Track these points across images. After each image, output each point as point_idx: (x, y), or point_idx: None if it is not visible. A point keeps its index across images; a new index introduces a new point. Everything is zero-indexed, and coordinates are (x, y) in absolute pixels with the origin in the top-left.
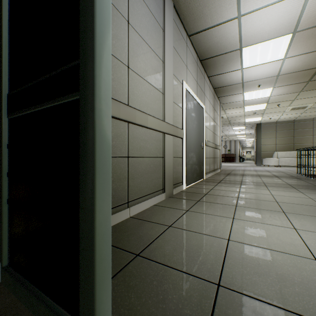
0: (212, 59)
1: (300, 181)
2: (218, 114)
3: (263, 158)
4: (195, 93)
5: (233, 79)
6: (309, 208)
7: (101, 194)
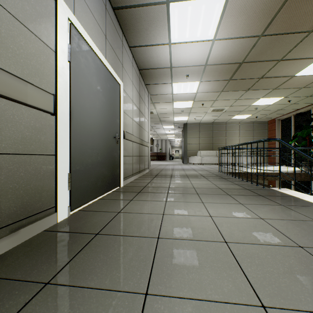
0: (131, 12)
1: (228, 183)
2: (146, 105)
3: (190, 157)
4: (101, 50)
5: (161, 59)
6: (287, 258)
7: None
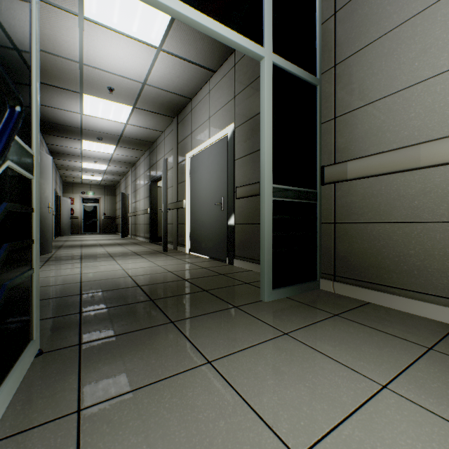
0: None
1: None
2: None
3: None
4: None
5: None
6: None
7: (262, 237)
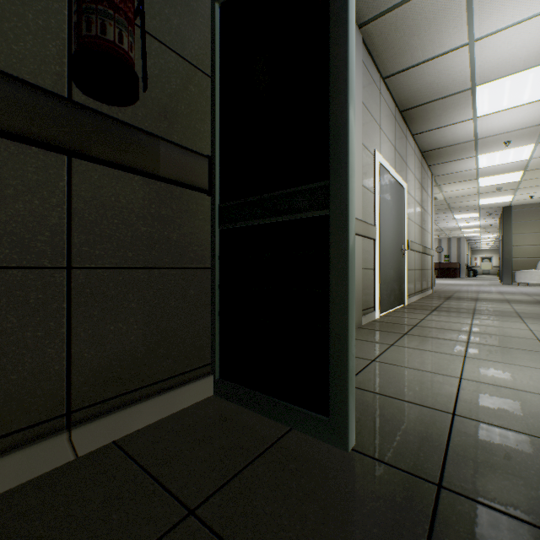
0: (421, 108)
1: None
2: (428, 195)
3: (517, 271)
4: (392, 166)
5: (458, 136)
6: None
7: (351, 300)
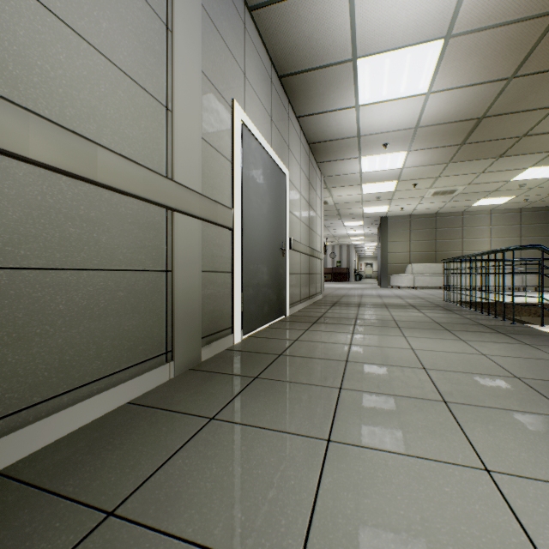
0: (302, 78)
1: (454, 316)
2: (318, 195)
3: (392, 275)
4: (267, 139)
5: (343, 128)
6: (491, 382)
7: None
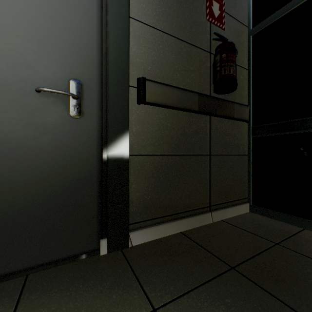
0: None
1: None
2: None
3: None
4: None
5: None
6: None
7: None
